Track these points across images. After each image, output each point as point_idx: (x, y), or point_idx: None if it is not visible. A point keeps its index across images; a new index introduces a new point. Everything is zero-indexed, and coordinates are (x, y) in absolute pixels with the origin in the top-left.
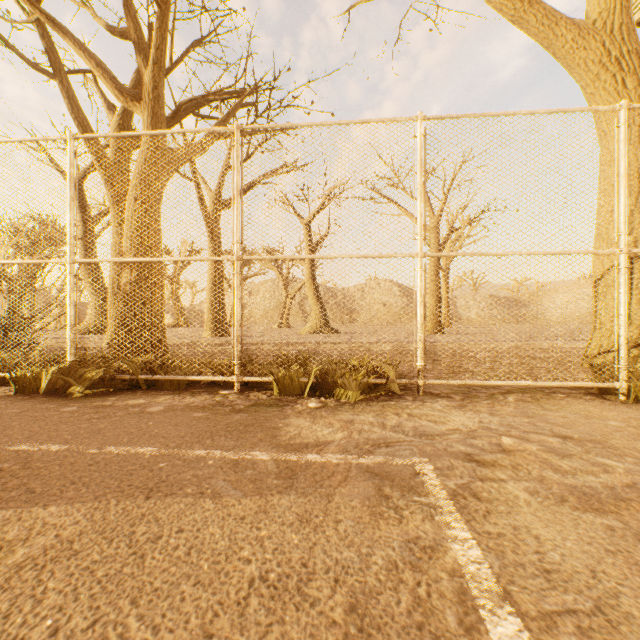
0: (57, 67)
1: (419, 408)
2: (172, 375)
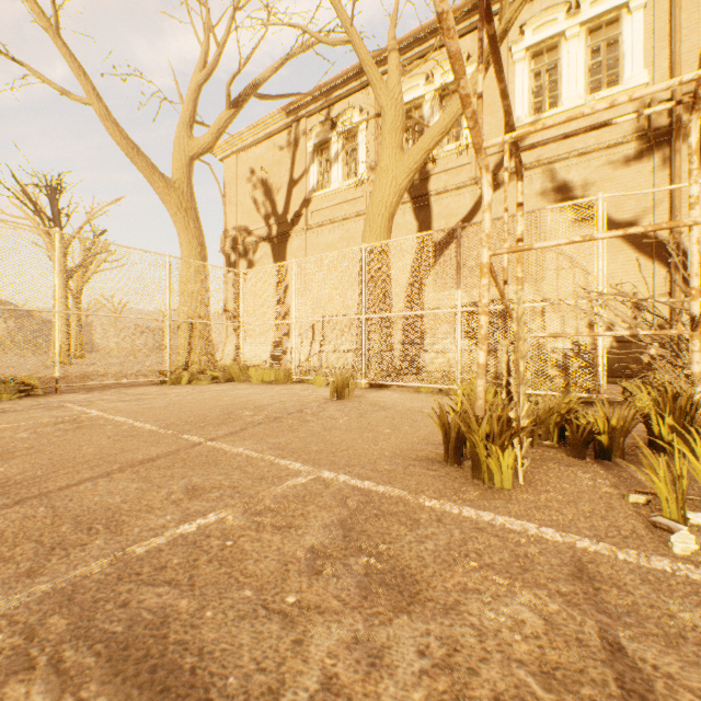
0: None
1: (60, 396)
2: None
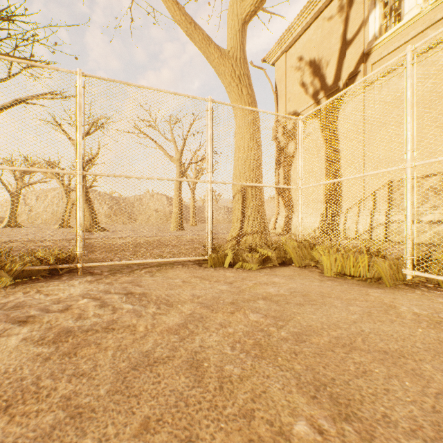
0: None
1: (58, 285)
2: None
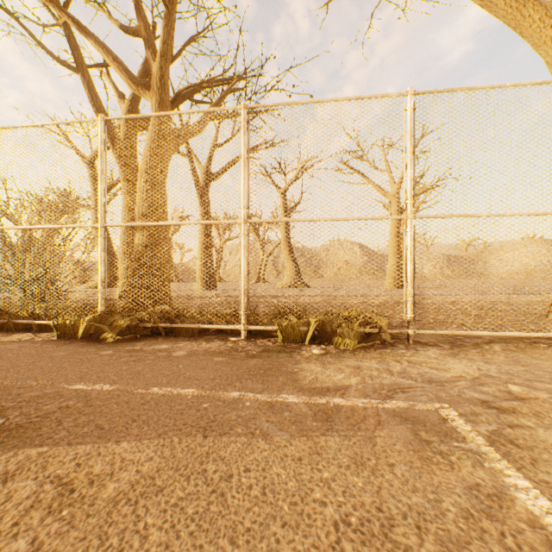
0: (80, 62)
1: (415, 356)
2: (187, 324)
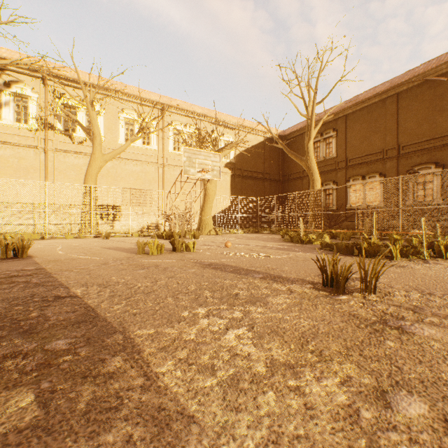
0: None
1: None
2: None
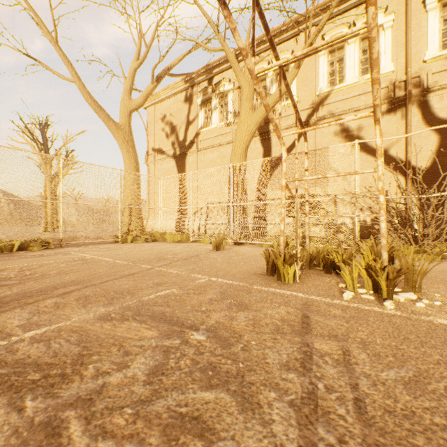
0: None
1: (64, 249)
2: None
